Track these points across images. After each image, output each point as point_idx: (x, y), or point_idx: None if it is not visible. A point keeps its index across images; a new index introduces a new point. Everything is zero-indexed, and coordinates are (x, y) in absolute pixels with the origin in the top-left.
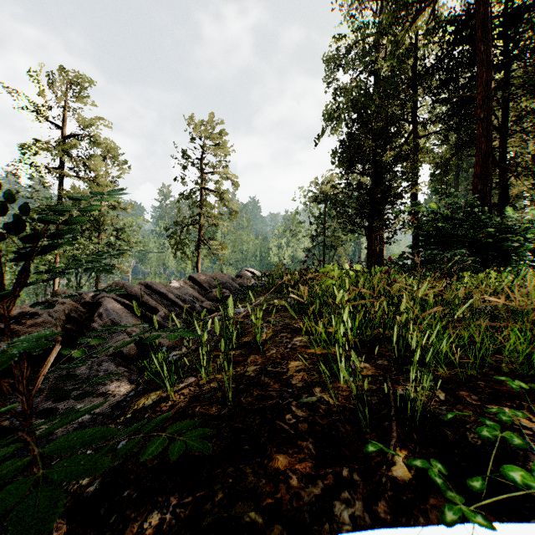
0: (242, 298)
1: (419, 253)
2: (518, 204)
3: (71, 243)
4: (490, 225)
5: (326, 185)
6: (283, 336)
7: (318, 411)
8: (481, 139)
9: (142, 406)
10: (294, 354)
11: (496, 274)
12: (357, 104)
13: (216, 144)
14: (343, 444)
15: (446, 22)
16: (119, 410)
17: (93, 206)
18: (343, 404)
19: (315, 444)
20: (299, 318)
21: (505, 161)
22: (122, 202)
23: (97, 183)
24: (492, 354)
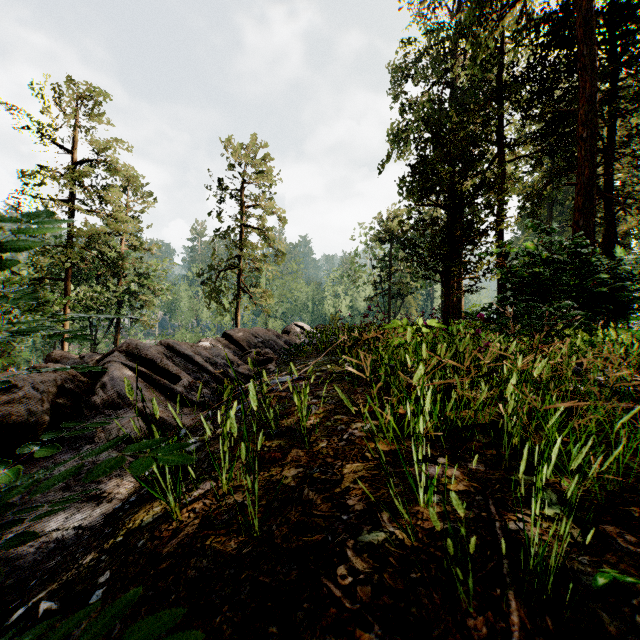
0: (287, 361)
1: (511, 305)
2: (639, 243)
3: (30, 298)
4: (601, 269)
5: (392, 222)
6: (338, 420)
7: (388, 561)
8: (584, 163)
9: (138, 525)
10: (352, 451)
11: (601, 330)
12: (431, 119)
13: (259, 171)
14: (431, 637)
15: (540, 20)
16: (110, 526)
17: (18, 241)
18: (426, 547)
19: (384, 638)
20: (359, 393)
21: (611, 191)
22: (146, 242)
23: (115, 219)
24: (631, 453)
